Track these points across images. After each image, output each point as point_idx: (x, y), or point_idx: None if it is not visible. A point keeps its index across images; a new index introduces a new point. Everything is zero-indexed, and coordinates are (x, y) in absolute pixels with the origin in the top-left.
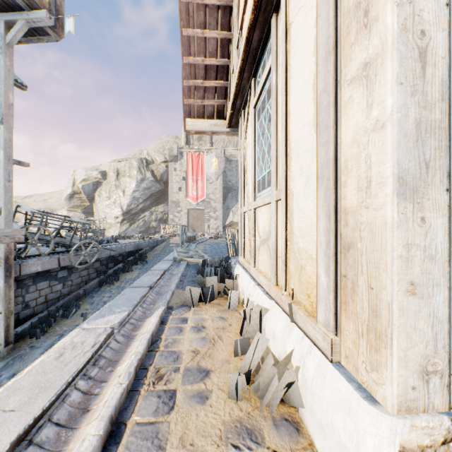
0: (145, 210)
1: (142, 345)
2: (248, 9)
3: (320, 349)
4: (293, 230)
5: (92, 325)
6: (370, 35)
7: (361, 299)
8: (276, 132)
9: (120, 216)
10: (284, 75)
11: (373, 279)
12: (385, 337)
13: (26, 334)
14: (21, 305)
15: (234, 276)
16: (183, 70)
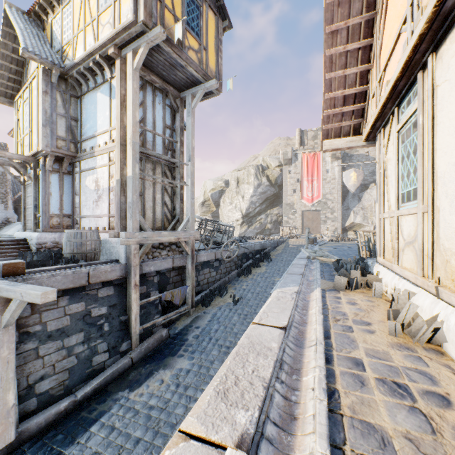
0: (261, 213)
1: (319, 303)
2: (393, 60)
3: None
4: (439, 235)
5: (282, 290)
6: None
7: None
8: (422, 160)
9: (240, 219)
10: (431, 123)
11: None
12: None
13: (199, 303)
14: (196, 283)
15: (373, 273)
16: (324, 104)
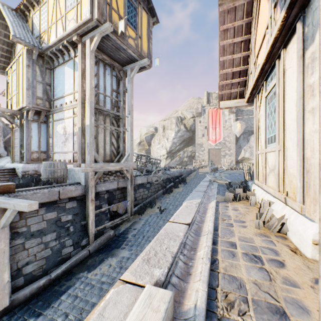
0: (180, 150)
1: (213, 209)
2: (261, 51)
3: (297, 211)
4: (287, 165)
5: (190, 201)
6: (313, 99)
7: (311, 189)
8: (278, 117)
9: (165, 154)
10: (282, 93)
11: (314, 182)
12: (317, 200)
13: (136, 212)
14: (134, 198)
15: (251, 191)
16: (219, 77)
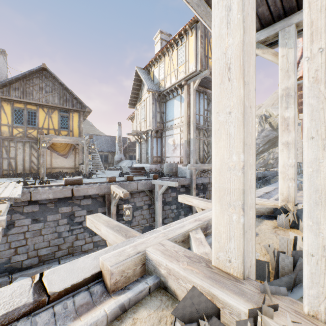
0: (264, 152)
1: None
2: None
3: None
4: None
5: (268, 187)
6: None
7: None
8: None
9: None
10: None
11: None
12: None
13: None
14: None
15: None
16: (298, 97)
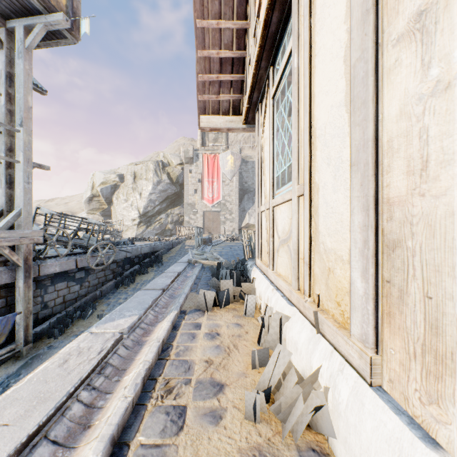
0: (161, 213)
1: (151, 352)
2: None
3: (355, 368)
4: (318, 228)
5: (100, 329)
6: None
7: (412, 311)
8: (298, 120)
9: (137, 218)
10: (308, 54)
11: (432, 286)
12: (451, 362)
13: (45, 334)
14: (40, 305)
15: (250, 279)
16: (198, 64)
